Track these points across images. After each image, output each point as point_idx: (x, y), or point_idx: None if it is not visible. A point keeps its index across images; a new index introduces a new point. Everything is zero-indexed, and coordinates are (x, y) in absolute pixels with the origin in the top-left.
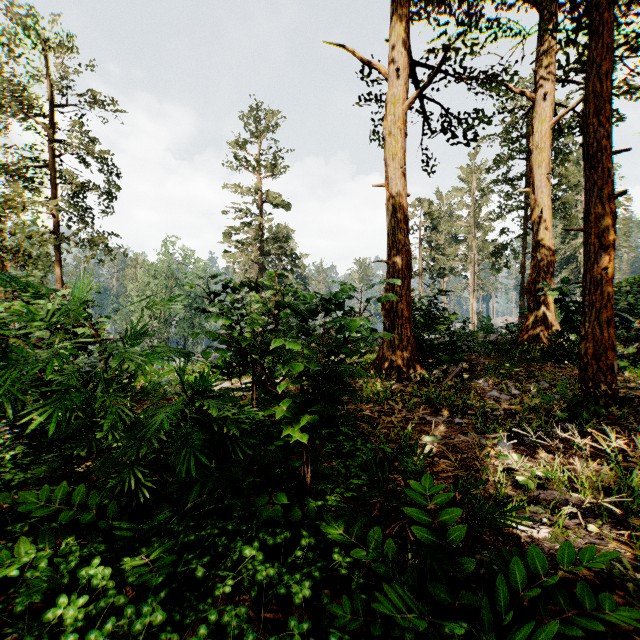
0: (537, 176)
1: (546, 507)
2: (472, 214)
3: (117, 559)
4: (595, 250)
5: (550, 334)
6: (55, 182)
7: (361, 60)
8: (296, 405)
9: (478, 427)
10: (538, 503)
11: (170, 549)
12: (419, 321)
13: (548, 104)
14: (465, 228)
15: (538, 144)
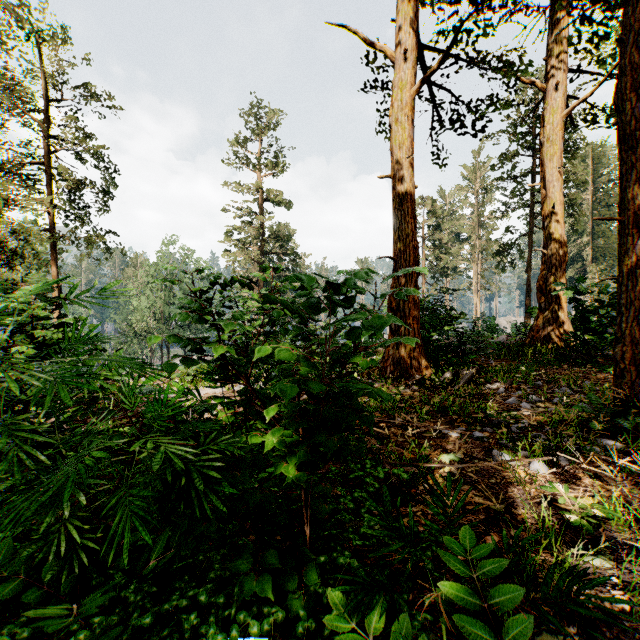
0: (548, 170)
1: (610, 559)
2: (476, 213)
3: None
4: (633, 241)
5: (562, 335)
6: (51, 179)
7: (365, 43)
8: (291, 433)
9: (503, 443)
10: (598, 552)
11: (118, 634)
12: (425, 321)
13: (560, 94)
14: (469, 227)
15: (550, 136)
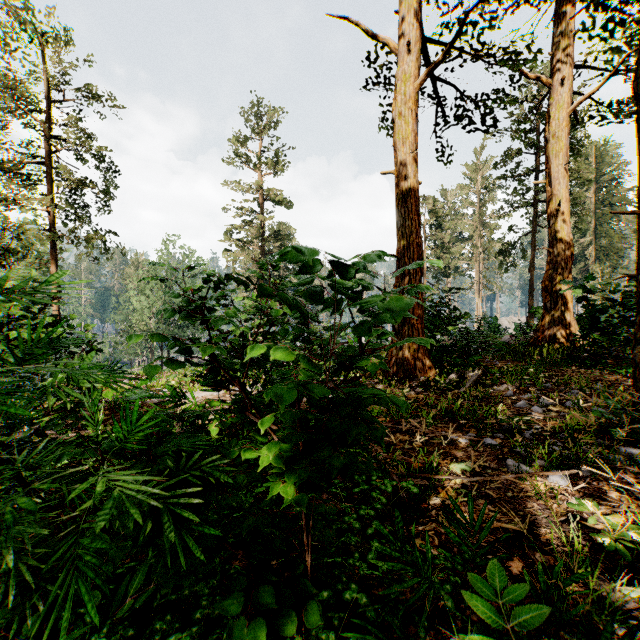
0: (554, 166)
1: None
2: (477, 212)
3: None
4: None
5: (568, 335)
6: (50, 178)
7: (368, 35)
8: (290, 450)
9: (517, 451)
10: (637, 582)
11: None
12: (428, 321)
13: (566, 89)
14: (470, 226)
15: (555, 132)
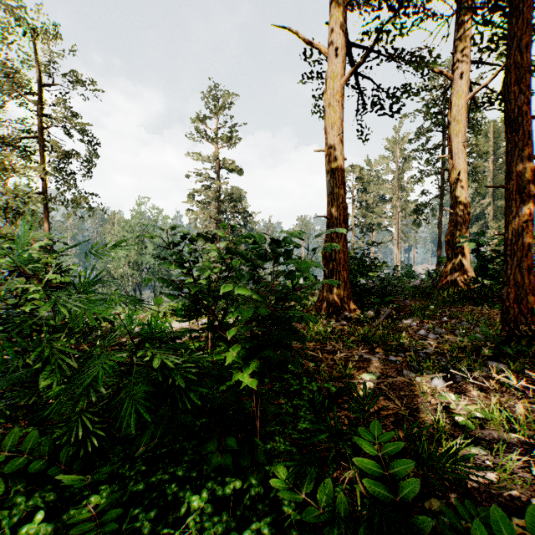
0: (455, 144)
1: (487, 448)
2: (396, 178)
3: (68, 505)
4: (516, 205)
5: (466, 280)
6: (44, 151)
7: (304, 42)
8: (246, 352)
9: (412, 365)
10: (478, 444)
11: (119, 498)
12: (353, 268)
13: (464, 82)
14: (390, 190)
15: (455, 116)
